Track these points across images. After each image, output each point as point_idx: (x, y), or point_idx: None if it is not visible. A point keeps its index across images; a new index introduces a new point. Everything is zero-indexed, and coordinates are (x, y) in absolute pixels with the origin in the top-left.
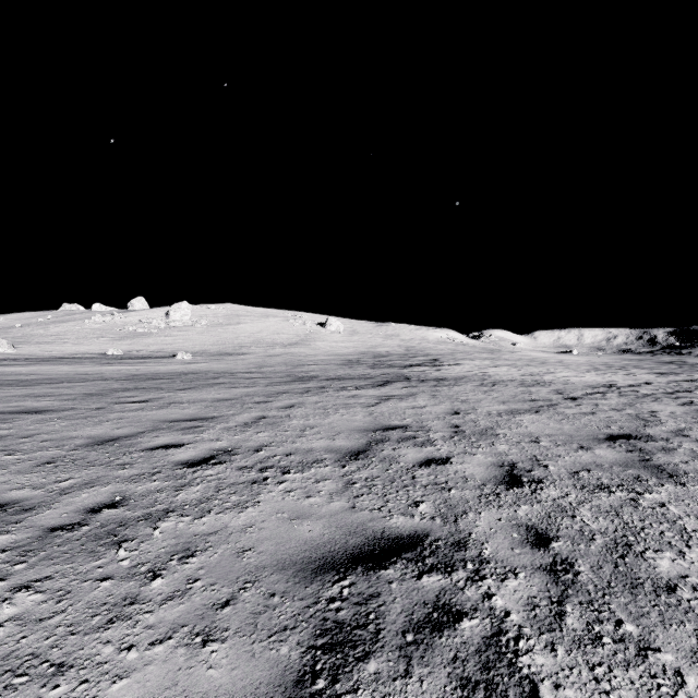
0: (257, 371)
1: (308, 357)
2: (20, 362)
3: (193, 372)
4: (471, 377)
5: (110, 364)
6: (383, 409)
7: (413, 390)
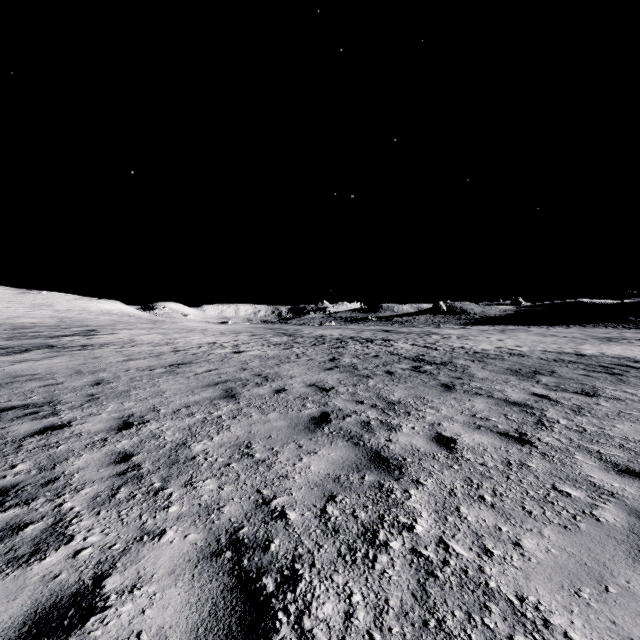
0: None
1: None
2: None
3: None
4: (117, 343)
5: None
6: (17, 367)
7: (54, 354)
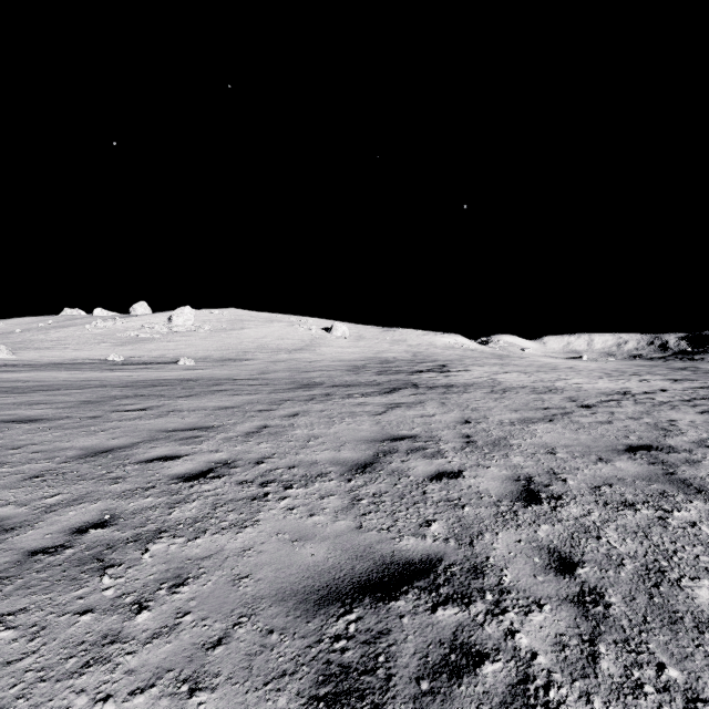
0: (261, 377)
1: (313, 363)
2: (18, 368)
3: (195, 378)
4: (481, 384)
5: (110, 370)
6: (390, 418)
7: (422, 398)
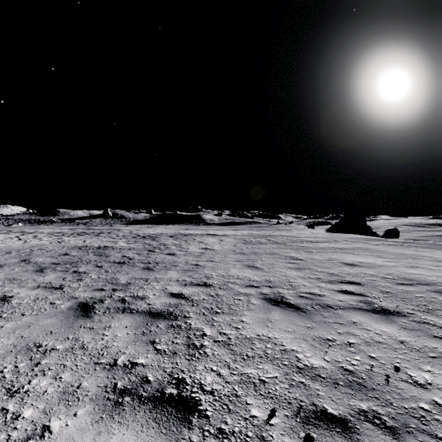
0: None
1: None
2: None
3: None
4: None
5: None
6: None
7: None
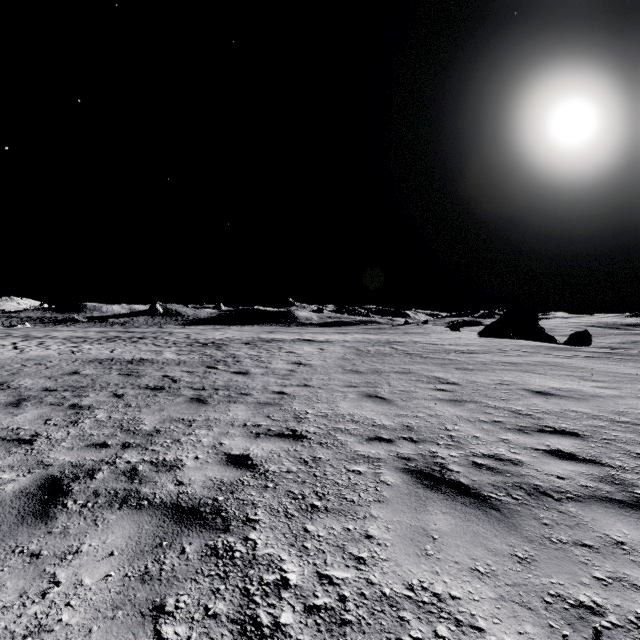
0: None
1: None
2: None
3: None
4: None
5: None
6: None
7: None
